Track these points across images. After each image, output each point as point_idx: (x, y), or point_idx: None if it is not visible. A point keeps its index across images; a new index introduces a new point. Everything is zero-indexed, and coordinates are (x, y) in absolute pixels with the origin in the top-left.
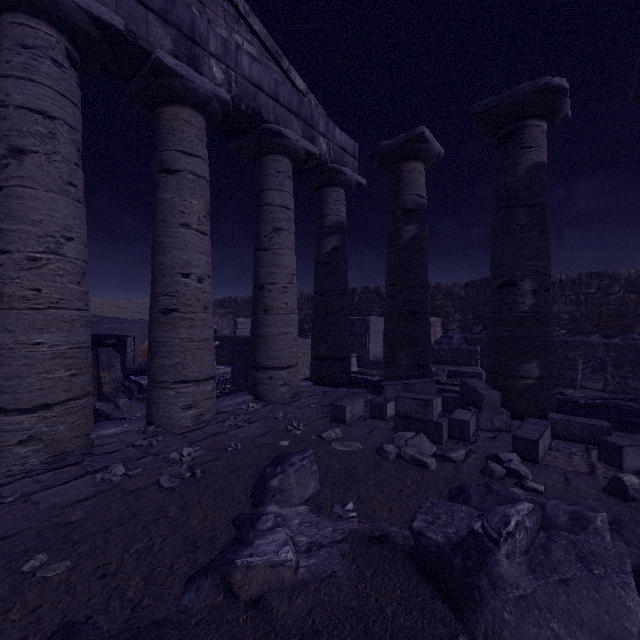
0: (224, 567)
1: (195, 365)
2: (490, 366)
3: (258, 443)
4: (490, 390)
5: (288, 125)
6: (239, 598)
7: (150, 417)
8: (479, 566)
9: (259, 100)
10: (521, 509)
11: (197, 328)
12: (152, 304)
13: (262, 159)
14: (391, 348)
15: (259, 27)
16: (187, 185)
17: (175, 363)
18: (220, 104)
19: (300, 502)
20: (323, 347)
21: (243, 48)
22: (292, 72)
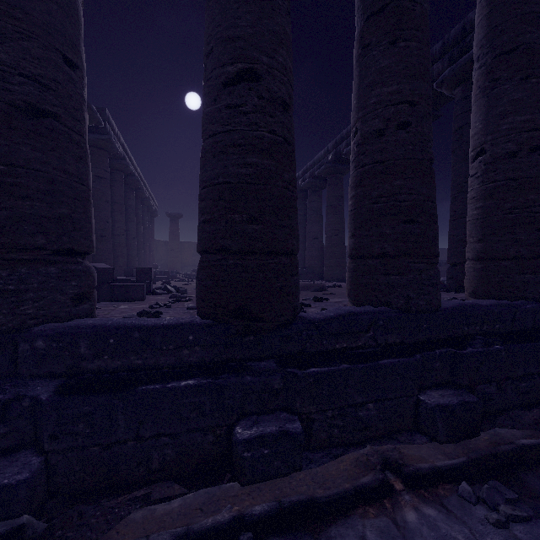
0: None
1: None
2: None
3: None
4: None
5: None
6: None
7: None
8: None
9: None
10: None
11: None
12: None
13: None
14: None
15: None
16: None
17: None
18: None
19: None
20: None
21: None
22: None
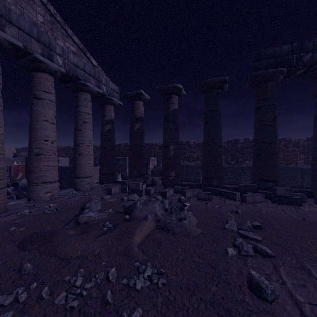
0: (76, 218)
1: (50, 176)
2: (162, 173)
3: (79, 201)
4: (159, 180)
5: (89, 81)
6: (80, 224)
7: (29, 197)
8: (134, 206)
9: (77, 71)
10: (144, 196)
11: (51, 161)
12: (30, 152)
13: (78, 93)
14: (131, 168)
15: (77, 40)
16: (47, 105)
17: (42, 175)
18: (61, 73)
19: (95, 211)
20: (104, 169)
21: (70, 48)
22: (91, 58)
